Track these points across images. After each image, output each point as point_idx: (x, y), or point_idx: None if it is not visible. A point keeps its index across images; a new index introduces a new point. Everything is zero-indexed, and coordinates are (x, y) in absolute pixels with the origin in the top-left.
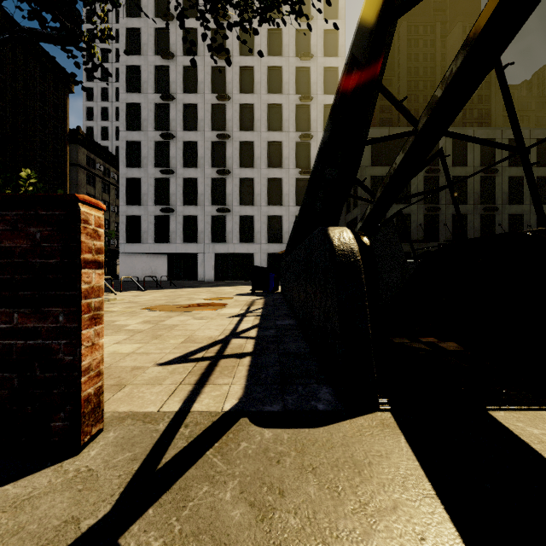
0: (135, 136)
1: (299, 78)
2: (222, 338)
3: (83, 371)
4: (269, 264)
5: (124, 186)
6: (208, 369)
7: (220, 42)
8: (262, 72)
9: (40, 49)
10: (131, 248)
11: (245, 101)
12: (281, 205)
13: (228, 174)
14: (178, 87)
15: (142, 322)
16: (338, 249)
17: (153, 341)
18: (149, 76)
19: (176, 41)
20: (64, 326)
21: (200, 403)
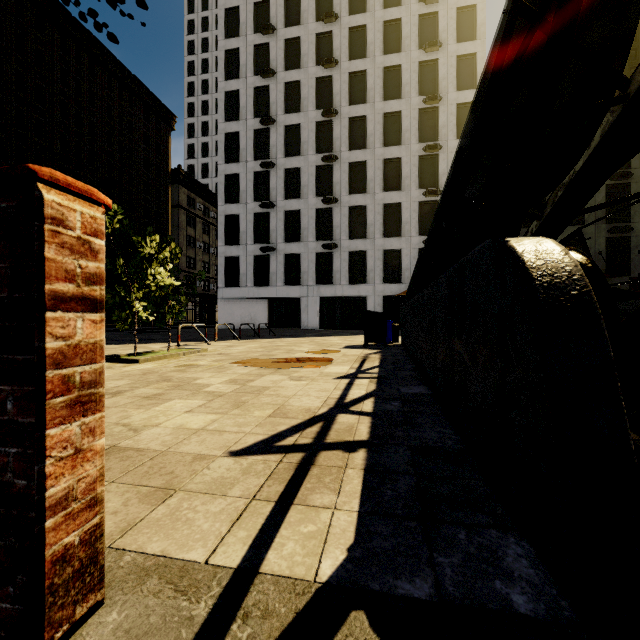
0: (233, 168)
1: (422, 75)
2: (324, 411)
3: (49, 507)
4: (384, 308)
5: (222, 225)
6: (300, 470)
7: (326, 48)
8: (376, 76)
9: (144, 89)
10: (230, 293)
11: (355, 113)
12: (399, 236)
13: (335, 203)
14: (279, 108)
15: (227, 381)
16: (538, 273)
17: (232, 411)
18: (248, 100)
19: (276, 56)
20: (14, 420)
21: (278, 552)
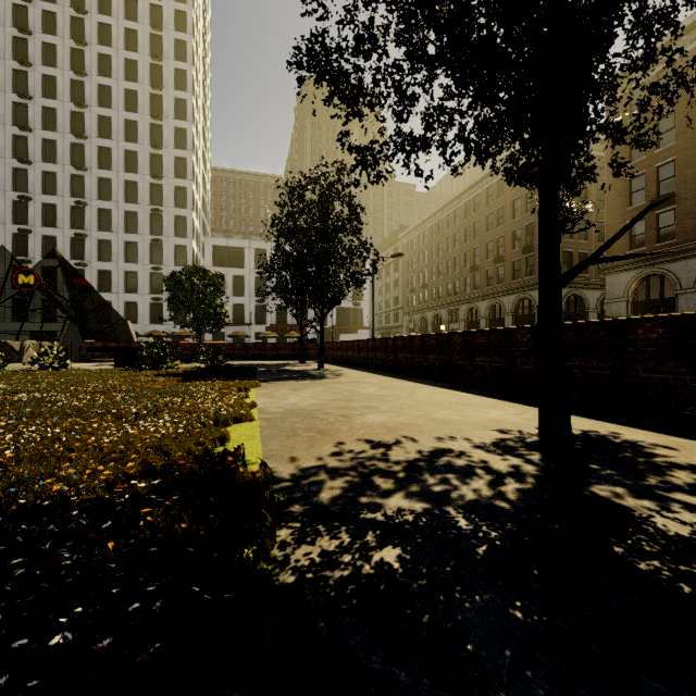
0: None
1: (153, 192)
2: None
3: None
4: None
5: None
6: None
7: (80, 154)
8: (119, 185)
9: None
10: None
11: (103, 206)
12: (137, 293)
13: (85, 266)
14: (37, 188)
15: None
16: None
17: None
18: (7, 176)
19: (35, 149)
20: None
21: None
